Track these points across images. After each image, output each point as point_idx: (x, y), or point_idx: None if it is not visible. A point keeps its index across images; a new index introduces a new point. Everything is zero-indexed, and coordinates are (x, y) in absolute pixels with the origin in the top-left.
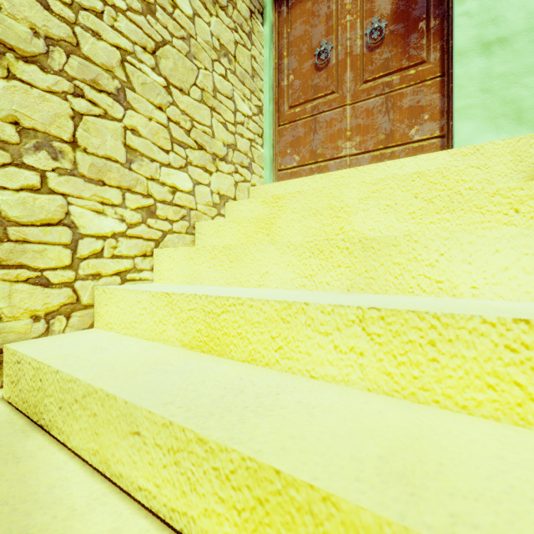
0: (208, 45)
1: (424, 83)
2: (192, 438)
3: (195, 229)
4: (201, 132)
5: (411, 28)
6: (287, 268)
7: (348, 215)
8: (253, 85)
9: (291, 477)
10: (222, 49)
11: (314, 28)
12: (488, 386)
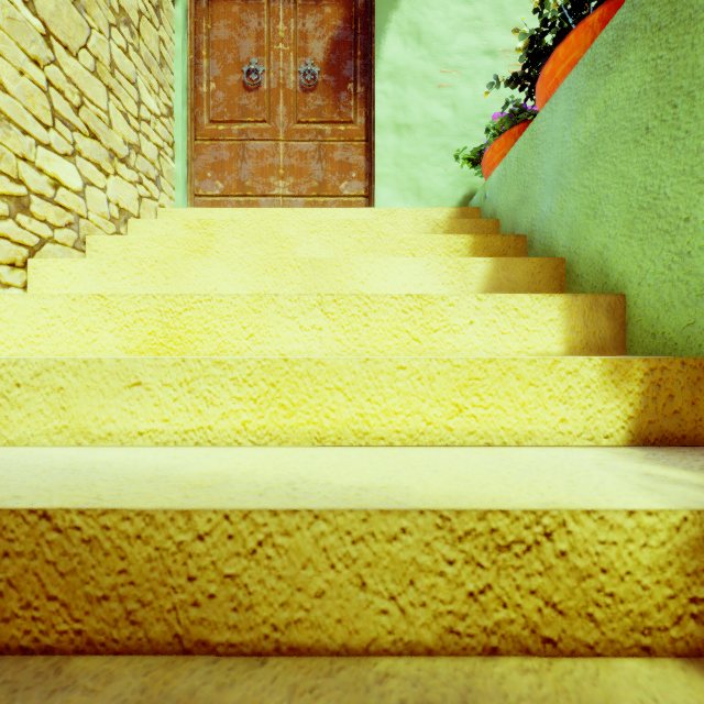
0: (103, 0)
1: (352, 142)
2: (209, 364)
3: (87, 245)
4: (94, 115)
5: (342, 86)
6: (239, 285)
7: (293, 246)
8: (161, 76)
9: (296, 359)
10: (122, 14)
11: (243, 40)
12: (394, 336)
